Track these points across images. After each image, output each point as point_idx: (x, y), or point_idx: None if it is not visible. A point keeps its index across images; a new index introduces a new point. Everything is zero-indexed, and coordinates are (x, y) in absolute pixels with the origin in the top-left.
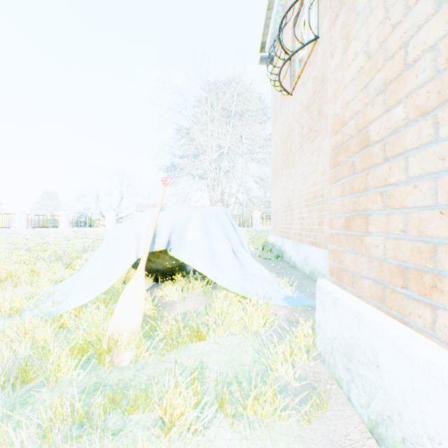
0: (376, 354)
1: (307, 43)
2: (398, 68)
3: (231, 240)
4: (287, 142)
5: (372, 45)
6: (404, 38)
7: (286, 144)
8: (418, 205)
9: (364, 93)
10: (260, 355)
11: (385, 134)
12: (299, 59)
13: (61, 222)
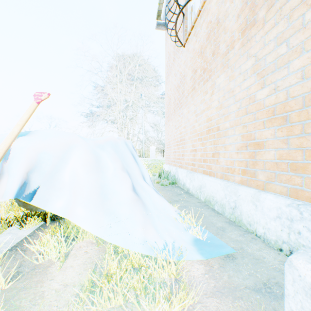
0: None
1: None
2: None
3: (131, 174)
4: (180, 88)
5: None
6: None
7: (179, 90)
8: None
9: None
10: None
11: None
12: (191, 16)
13: None
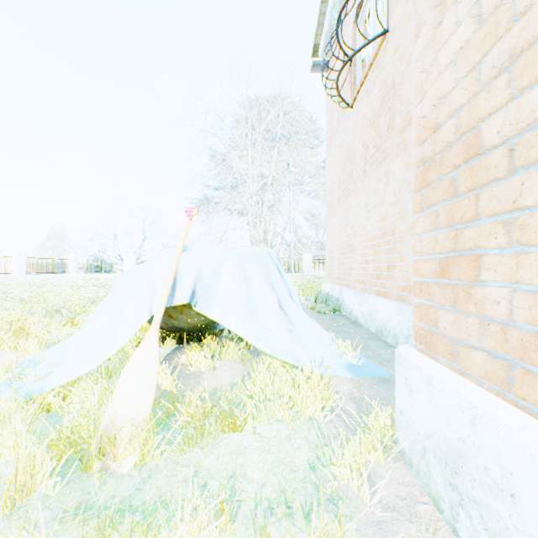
0: (509, 476)
1: (374, 38)
2: None
3: (277, 290)
4: (346, 167)
5: (488, 3)
6: None
7: (345, 169)
8: None
9: (473, 77)
10: (319, 453)
11: (512, 131)
12: (362, 63)
13: (70, 267)
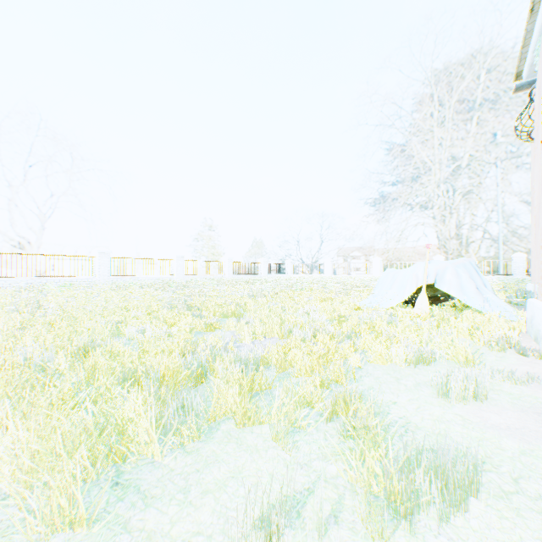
0: (533, 313)
1: None
2: None
3: (474, 281)
4: None
5: None
6: None
7: None
8: None
9: None
10: None
11: None
12: None
13: (287, 270)
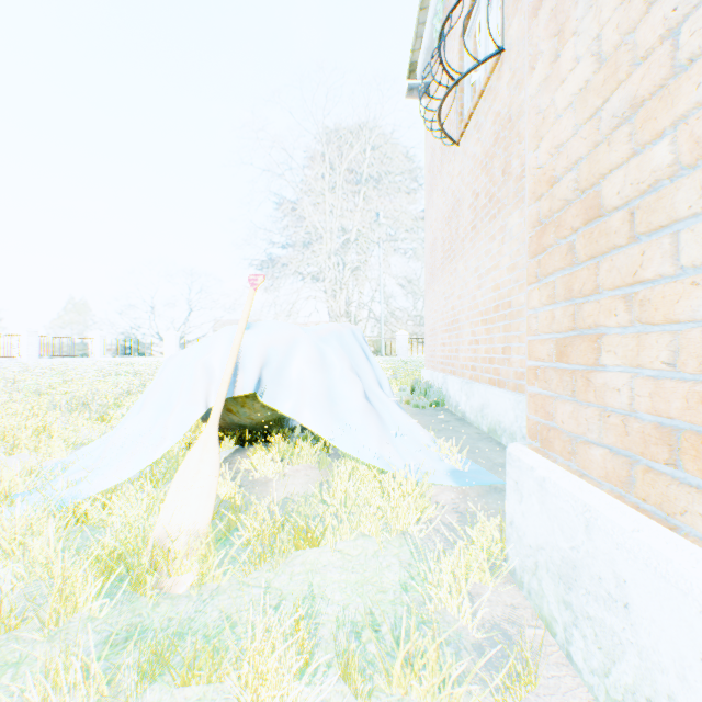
0: (622, 584)
1: (485, 58)
2: (660, 74)
3: (362, 377)
4: (451, 220)
5: (607, 41)
6: (671, 19)
7: (450, 224)
8: (700, 317)
9: (592, 125)
10: (412, 573)
11: (633, 193)
12: (472, 88)
13: (95, 349)
